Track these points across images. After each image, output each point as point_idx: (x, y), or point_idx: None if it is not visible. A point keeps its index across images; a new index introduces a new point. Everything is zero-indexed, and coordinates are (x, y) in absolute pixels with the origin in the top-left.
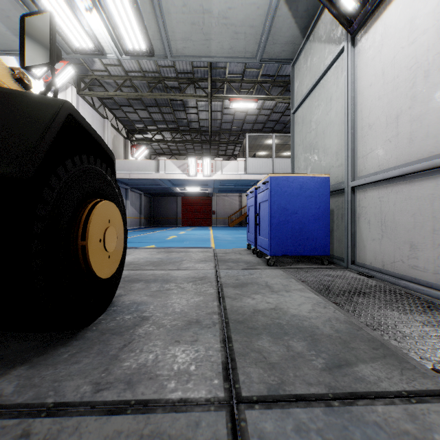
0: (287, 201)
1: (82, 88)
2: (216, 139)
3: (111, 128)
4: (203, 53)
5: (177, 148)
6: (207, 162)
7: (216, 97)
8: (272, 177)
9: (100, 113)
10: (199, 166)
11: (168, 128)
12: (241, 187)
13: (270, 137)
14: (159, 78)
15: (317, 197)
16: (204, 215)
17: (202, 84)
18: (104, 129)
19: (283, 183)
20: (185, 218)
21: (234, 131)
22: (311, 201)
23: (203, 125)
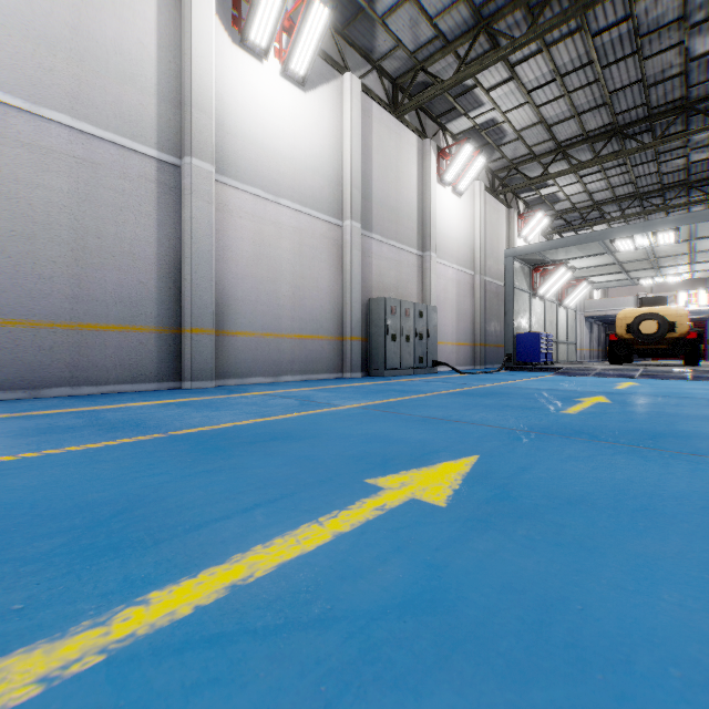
0: None
1: None
2: None
3: None
4: None
5: None
6: (703, 293)
7: None
8: None
9: None
10: (690, 297)
11: None
12: None
13: None
14: None
15: None
16: None
17: None
18: None
19: None
20: None
21: None
22: None
23: None
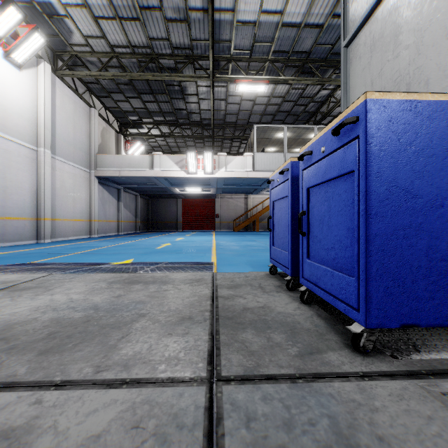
0: (414, 172)
1: (60, 67)
2: (219, 135)
3: (100, 119)
4: None
5: (176, 145)
6: (209, 157)
7: (219, 78)
8: (373, 102)
9: (84, 100)
10: (200, 162)
11: (165, 120)
12: (248, 187)
13: (281, 129)
14: (152, 55)
15: None
16: (207, 219)
17: (203, 64)
18: (90, 119)
19: (404, 119)
20: (186, 222)
21: (240, 125)
22: None
23: (205, 117)
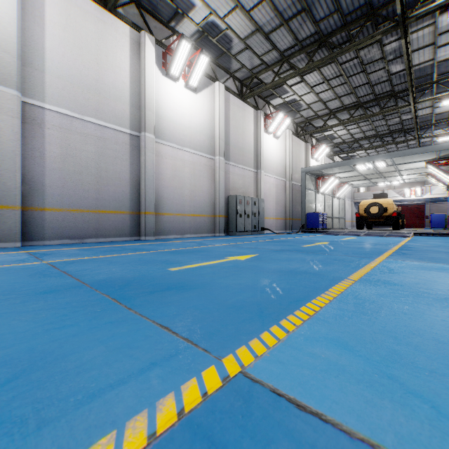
0: (434, 218)
1: None
2: None
3: None
4: (415, 181)
5: None
6: (418, 189)
7: None
8: (430, 214)
9: None
10: (412, 191)
11: None
12: None
13: None
14: None
15: (441, 217)
16: (416, 219)
17: None
18: None
19: (433, 215)
20: None
21: None
22: (440, 218)
23: None
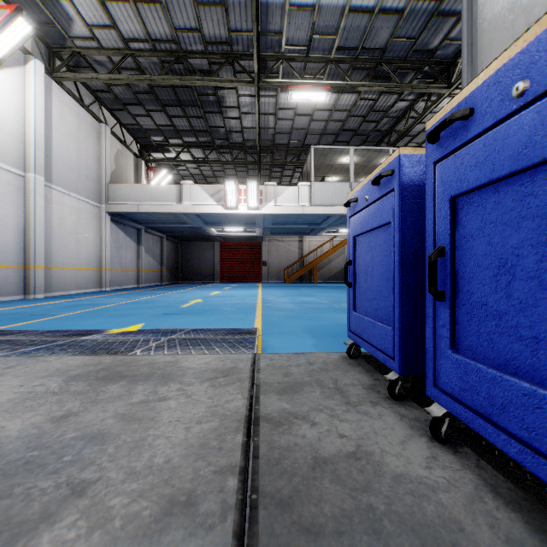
0: None
1: (57, 67)
2: (267, 161)
3: (113, 139)
4: None
5: (213, 174)
6: (254, 187)
7: (266, 83)
8: None
9: (92, 114)
10: (242, 194)
11: (198, 142)
12: (303, 227)
13: (346, 151)
14: (178, 52)
15: None
16: (251, 267)
17: (245, 66)
18: (99, 138)
19: None
20: (226, 271)
21: (293, 148)
22: None
23: (249, 138)
